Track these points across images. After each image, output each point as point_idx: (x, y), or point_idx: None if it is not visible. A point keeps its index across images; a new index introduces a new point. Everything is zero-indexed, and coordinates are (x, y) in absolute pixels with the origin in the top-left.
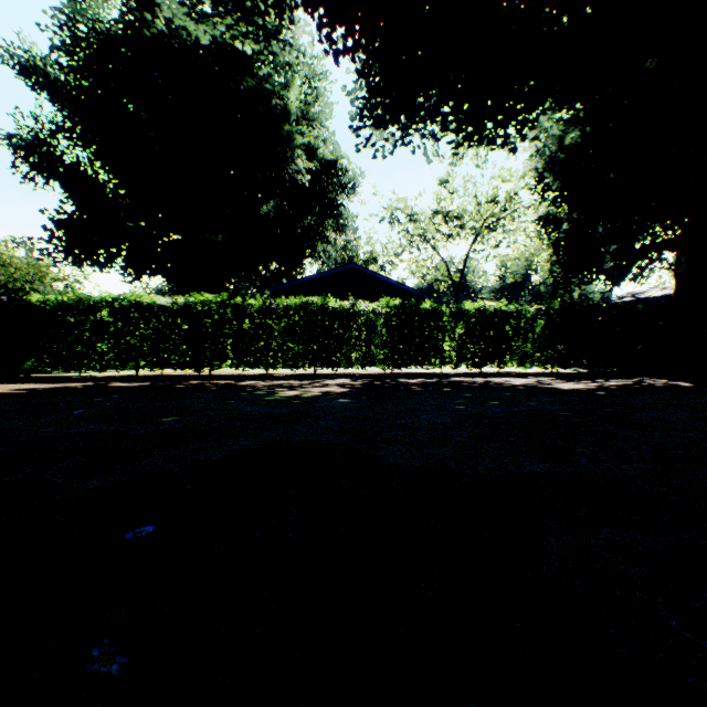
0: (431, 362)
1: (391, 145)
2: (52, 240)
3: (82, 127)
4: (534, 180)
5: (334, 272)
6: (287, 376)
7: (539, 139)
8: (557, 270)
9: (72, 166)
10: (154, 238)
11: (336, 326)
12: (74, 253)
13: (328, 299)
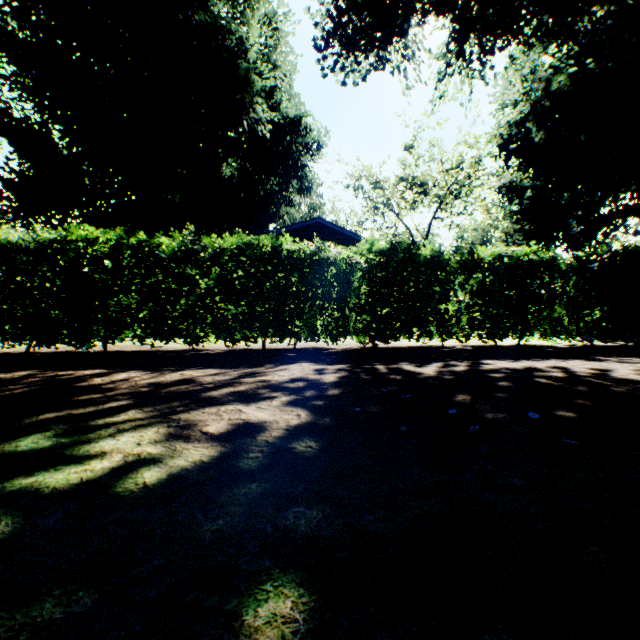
0: (430, 333)
1: (362, 77)
2: (2, 200)
3: (30, 80)
4: (498, 147)
5: (296, 227)
6: (218, 354)
7: (526, 81)
8: (518, 237)
9: (20, 121)
10: (107, 197)
11: (294, 279)
12: (24, 214)
13: (282, 239)
